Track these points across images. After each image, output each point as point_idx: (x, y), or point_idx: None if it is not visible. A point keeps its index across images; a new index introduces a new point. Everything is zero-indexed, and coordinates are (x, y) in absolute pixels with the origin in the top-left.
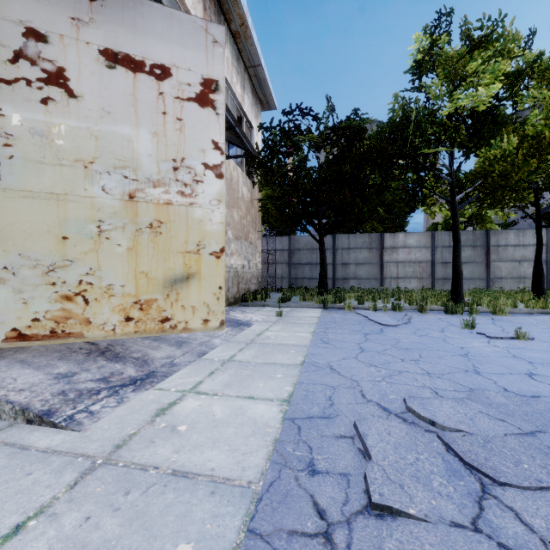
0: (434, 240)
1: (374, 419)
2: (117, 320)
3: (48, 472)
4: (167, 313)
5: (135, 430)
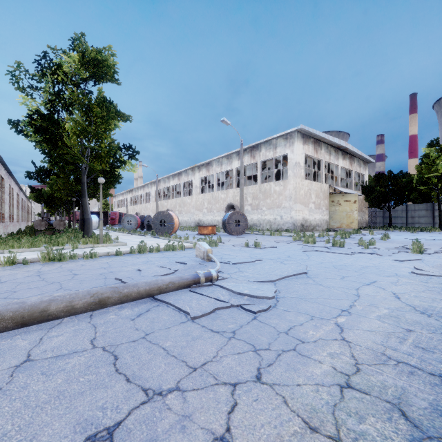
0: None
1: None
2: (345, 226)
3: None
4: (350, 226)
5: None
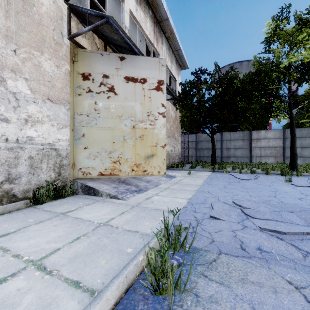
0: (285, 134)
1: (218, 203)
2: (129, 170)
3: (123, 206)
4: (145, 168)
5: (141, 201)
